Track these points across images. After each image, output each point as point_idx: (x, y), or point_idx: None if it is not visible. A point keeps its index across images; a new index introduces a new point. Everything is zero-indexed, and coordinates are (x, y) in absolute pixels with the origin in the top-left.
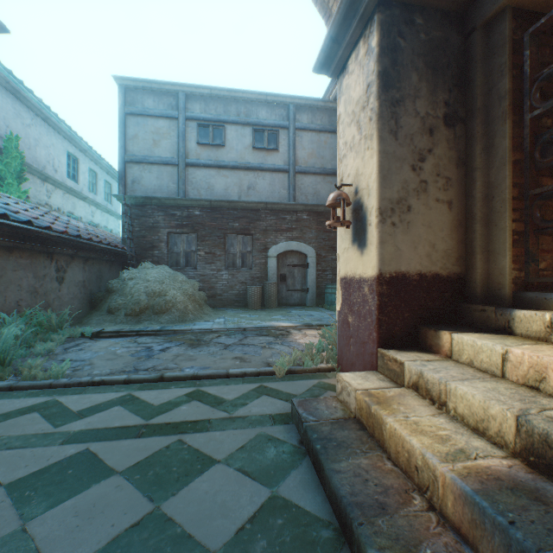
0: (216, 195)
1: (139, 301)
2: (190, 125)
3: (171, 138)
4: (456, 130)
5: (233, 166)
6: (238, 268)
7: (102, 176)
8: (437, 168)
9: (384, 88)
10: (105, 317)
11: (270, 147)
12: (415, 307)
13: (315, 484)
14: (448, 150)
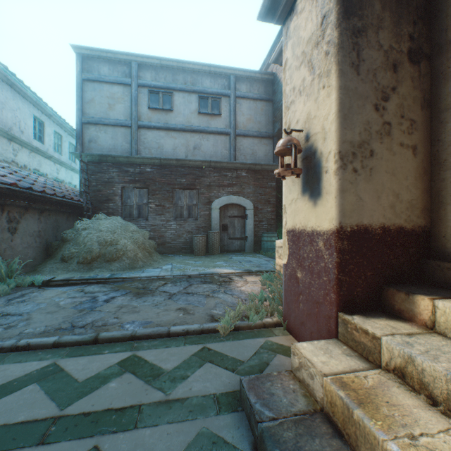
0: (165, 154)
1: (91, 249)
2: (142, 91)
3: (125, 103)
4: (421, 68)
5: (181, 128)
6: (185, 219)
7: (67, 139)
8: (401, 109)
9: (344, 15)
10: (59, 265)
11: (213, 112)
12: (378, 264)
13: None
14: (412, 89)
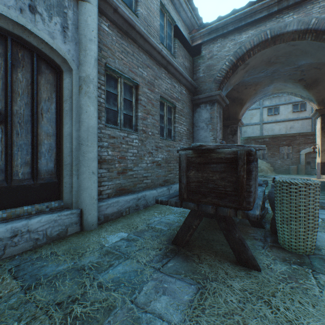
0: (275, 132)
1: None
2: (264, 109)
3: (256, 115)
4: None
5: (282, 121)
6: (285, 159)
7: None
8: None
9: (321, 130)
10: None
11: (300, 110)
12: None
13: None
14: None
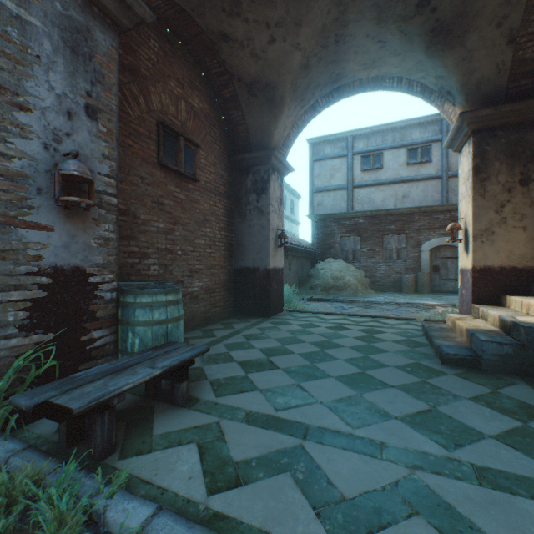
0: (375, 206)
1: (327, 282)
2: (355, 158)
3: (342, 171)
4: (529, 187)
5: (389, 182)
6: (394, 261)
7: (288, 197)
8: (514, 210)
9: (475, 174)
10: (309, 291)
11: (422, 160)
12: (497, 284)
13: (425, 340)
14: (522, 199)
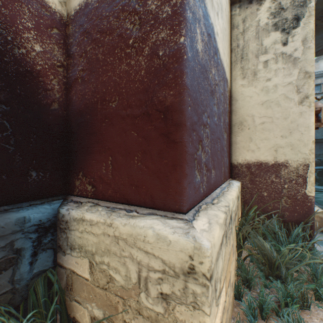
0: None
1: None
2: None
3: None
4: None
5: None
6: None
7: None
8: None
9: None
10: None
11: None
12: None
13: None
14: None
